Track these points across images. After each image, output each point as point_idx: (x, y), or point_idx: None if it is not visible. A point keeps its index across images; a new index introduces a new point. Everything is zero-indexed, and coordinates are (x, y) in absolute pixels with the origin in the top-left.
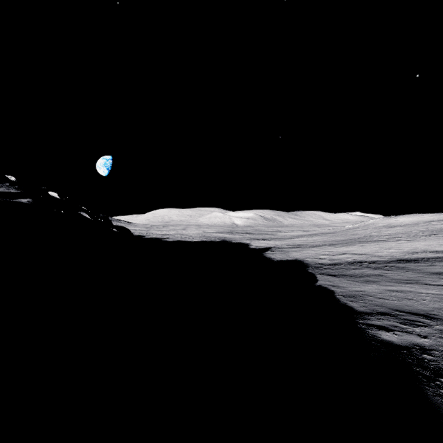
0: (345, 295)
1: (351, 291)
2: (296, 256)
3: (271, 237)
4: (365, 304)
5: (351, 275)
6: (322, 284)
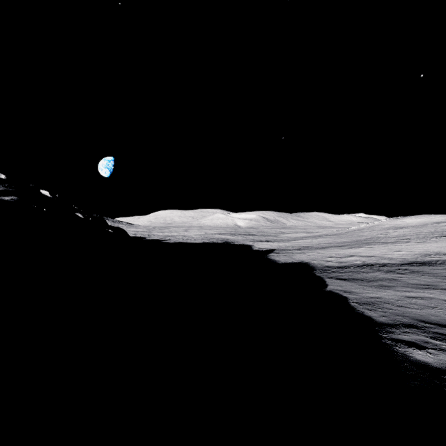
0: (360, 303)
1: (366, 298)
2: (301, 258)
3: (275, 239)
4: (385, 313)
5: (362, 279)
6: (332, 289)
